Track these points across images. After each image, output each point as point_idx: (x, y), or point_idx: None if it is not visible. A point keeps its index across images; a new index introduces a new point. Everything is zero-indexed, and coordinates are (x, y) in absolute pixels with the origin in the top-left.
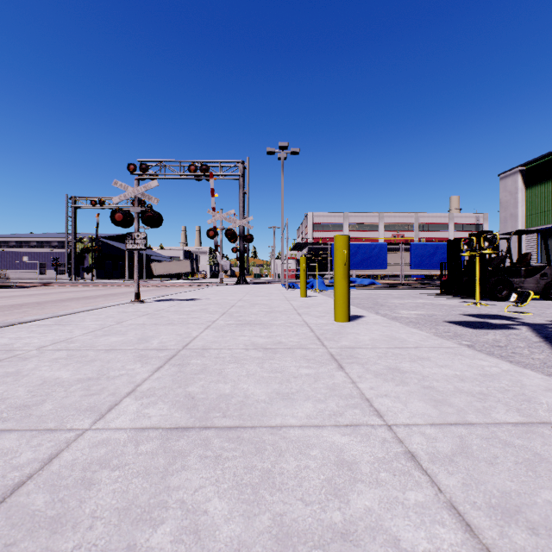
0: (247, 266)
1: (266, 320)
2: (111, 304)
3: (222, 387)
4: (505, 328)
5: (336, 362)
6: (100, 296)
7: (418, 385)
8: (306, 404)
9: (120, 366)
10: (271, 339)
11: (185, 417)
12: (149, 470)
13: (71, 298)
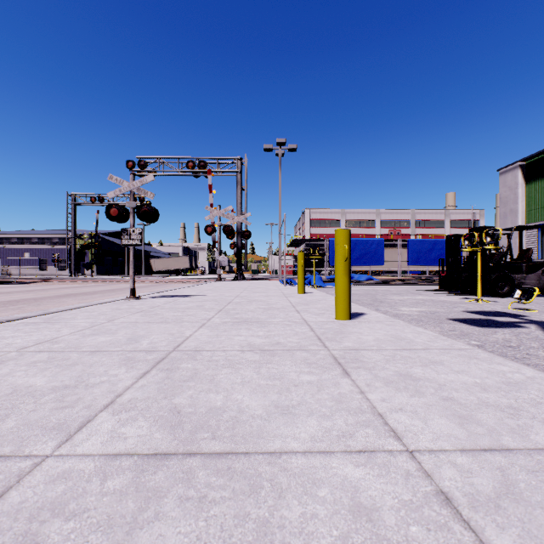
0: (245, 262)
1: (264, 318)
2: (106, 300)
3: (214, 398)
4: (513, 326)
5: (341, 367)
6: (98, 292)
7: (436, 395)
8: (310, 420)
9: (102, 371)
10: (268, 339)
11: (166, 438)
12: (113, 520)
13: (68, 294)
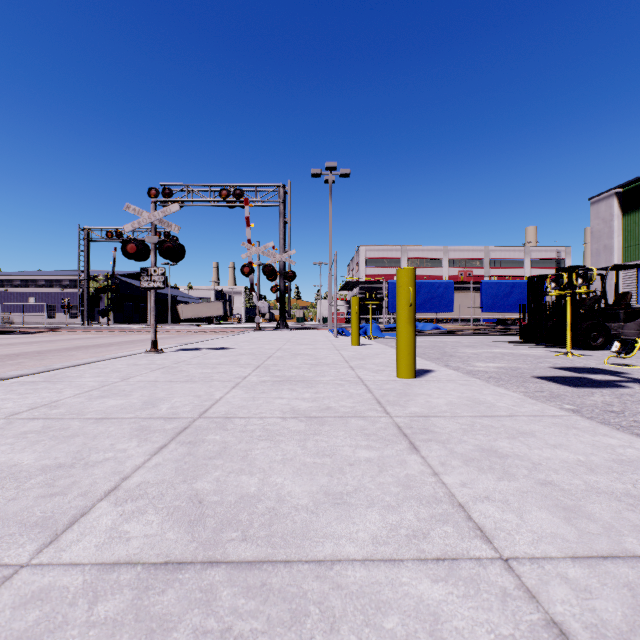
0: (289, 308)
1: (311, 376)
2: (122, 354)
3: (246, 482)
4: (613, 386)
5: (407, 439)
6: (114, 344)
7: (531, 478)
8: (370, 514)
9: (108, 444)
10: (316, 403)
11: (182, 539)
12: None
13: (79, 347)
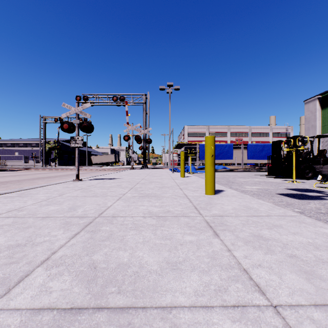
0: (148, 157)
1: (159, 193)
2: (60, 181)
3: (122, 255)
4: (319, 198)
5: (212, 229)
6: (58, 176)
7: (283, 253)
8: (192, 275)
9: (47, 232)
10: (162, 208)
11: (82, 292)
12: None
13: (39, 178)
